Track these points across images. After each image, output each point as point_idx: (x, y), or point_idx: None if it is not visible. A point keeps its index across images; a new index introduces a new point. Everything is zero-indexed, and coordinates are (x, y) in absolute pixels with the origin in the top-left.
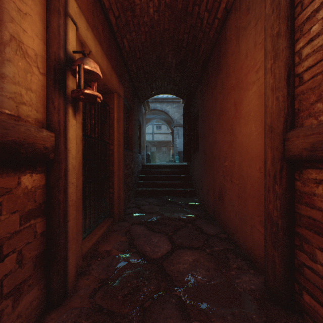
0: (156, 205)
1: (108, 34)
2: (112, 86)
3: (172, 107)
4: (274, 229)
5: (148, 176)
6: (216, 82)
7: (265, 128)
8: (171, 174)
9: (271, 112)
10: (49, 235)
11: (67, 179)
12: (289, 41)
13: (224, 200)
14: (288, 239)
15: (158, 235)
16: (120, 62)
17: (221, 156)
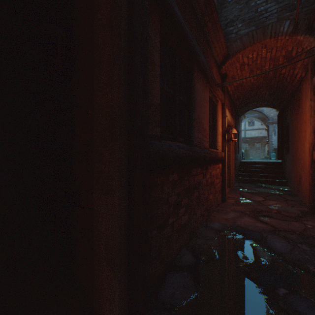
0: (253, 187)
1: (229, 100)
2: (231, 124)
3: None
4: (309, 186)
5: (245, 169)
6: (297, 112)
7: (308, 148)
8: (265, 169)
9: (309, 143)
10: (222, 181)
11: (225, 166)
12: (314, 118)
13: (301, 182)
14: (314, 189)
15: (257, 196)
16: (231, 106)
17: (299, 157)
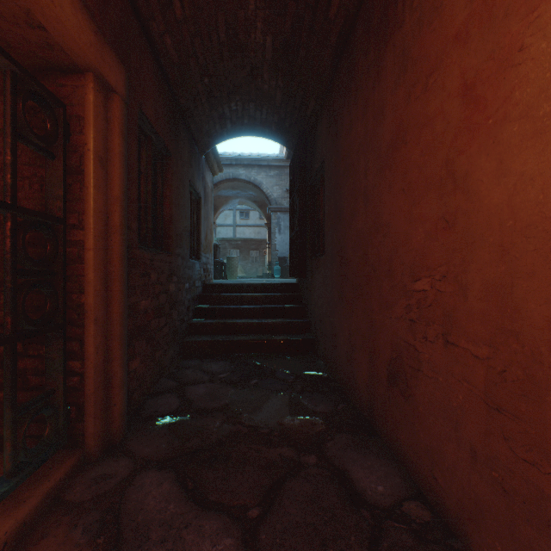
0: (225, 384)
1: None
2: (63, 30)
3: (269, 175)
4: None
5: (215, 308)
6: (379, 64)
7: None
8: (264, 304)
9: None
10: None
11: None
12: None
13: (414, 393)
14: None
15: (212, 526)
16: (120, 6)
17: (399, 262)
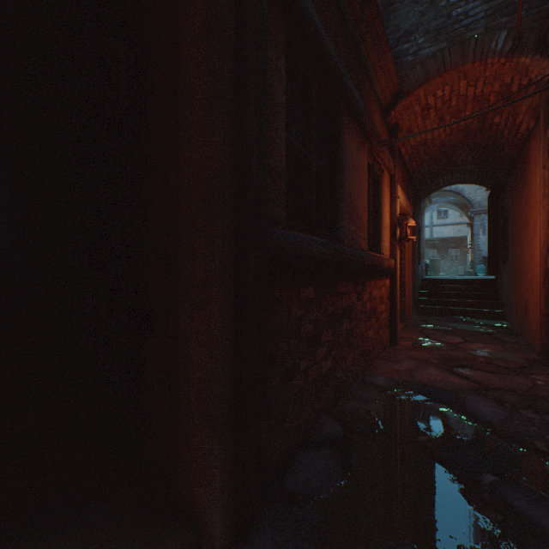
0: (445, 322)
1: (402, 170)
2: (406, 212)
3: None
4: (541, 317)
5: (431, 292)
6: (522, 190)
7: (539, 251)
8: (466, 292)
9: (540, 242)
10: (390, 310)
11: (396, 283)
12: None
13: (527, 312)
14: (548, 321)
15: (451, 336)
16: (407, 182)
17: (525, 268)
